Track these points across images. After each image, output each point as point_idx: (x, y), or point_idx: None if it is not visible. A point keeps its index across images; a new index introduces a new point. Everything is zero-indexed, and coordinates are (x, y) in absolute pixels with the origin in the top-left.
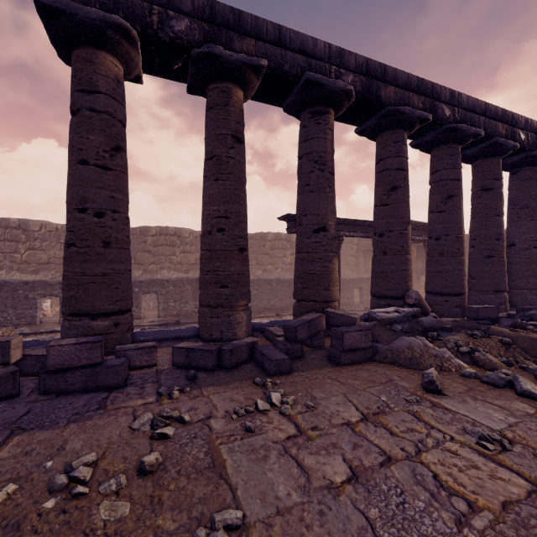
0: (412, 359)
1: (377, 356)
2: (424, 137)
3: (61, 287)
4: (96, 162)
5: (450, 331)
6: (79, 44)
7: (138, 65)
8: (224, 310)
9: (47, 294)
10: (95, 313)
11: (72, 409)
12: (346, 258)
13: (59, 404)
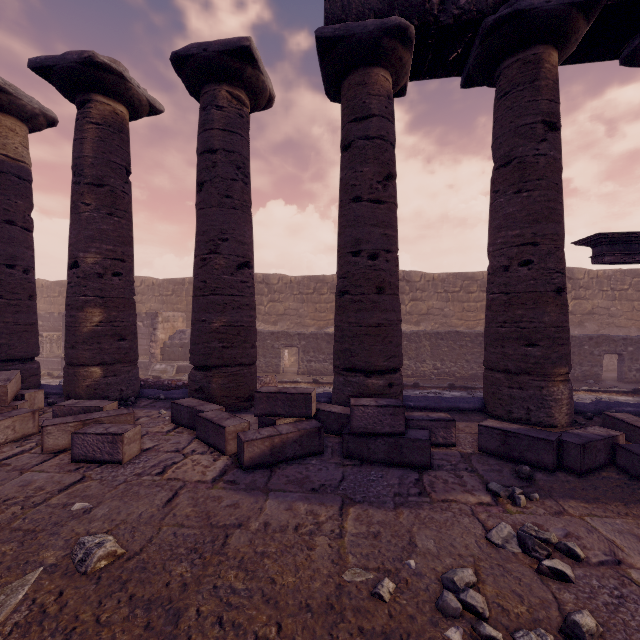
0: None
1: None
2: None
3: (299, 338)
4: (370, 196)
5: None
6: (351, 69)
7: (408, 72)
8: (532, 378)
9: (288, 344)
10: (369, 369)
11: (389, 487)
12: None
13: (370, 474)
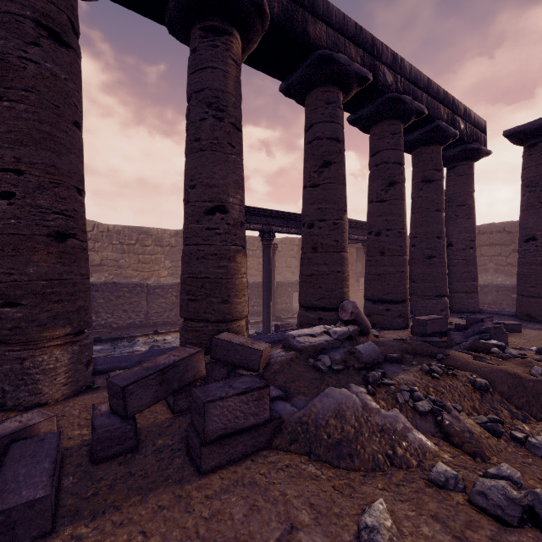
0: (341, 444)
1: (280, 436)
2: (364, 109)
3: None
4: None
5: (398, 362)
6: None
7: None
8: (10, 348)
9: None
10: None
11: None
12: (286, 259)
13: None
